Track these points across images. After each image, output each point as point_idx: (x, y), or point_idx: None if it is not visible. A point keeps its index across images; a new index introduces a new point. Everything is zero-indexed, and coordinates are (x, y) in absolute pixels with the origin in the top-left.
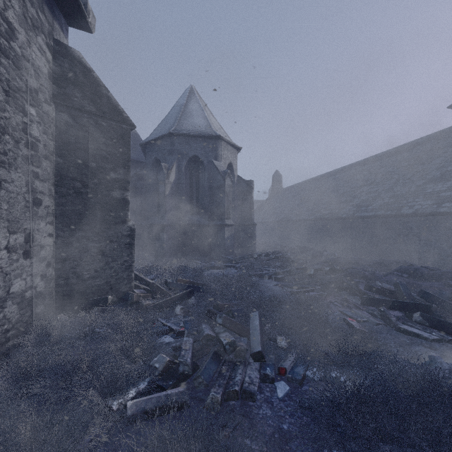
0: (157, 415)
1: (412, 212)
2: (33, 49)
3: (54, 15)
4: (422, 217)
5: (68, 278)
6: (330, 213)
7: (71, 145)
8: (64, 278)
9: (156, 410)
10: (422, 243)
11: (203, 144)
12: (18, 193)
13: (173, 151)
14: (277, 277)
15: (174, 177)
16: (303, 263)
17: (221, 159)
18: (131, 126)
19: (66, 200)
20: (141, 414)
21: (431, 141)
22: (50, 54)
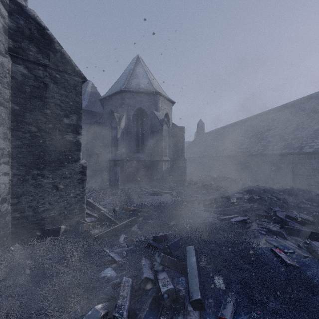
0: None
1: (312, 151)
2: None
3: None
4: None
5: (24, 211)
6: (242, 151)
7: (27, 93)
8: (20, 212)
9: None
10: None
11: (146, 98)
12: None
13: (123, 104)
14: (205, 203)
15: (124, 124)
16: (224, 191)
17: (160, 110)
18: (82, 79)
19: (22, 143)
20: None
21: None
22: (5, 10)
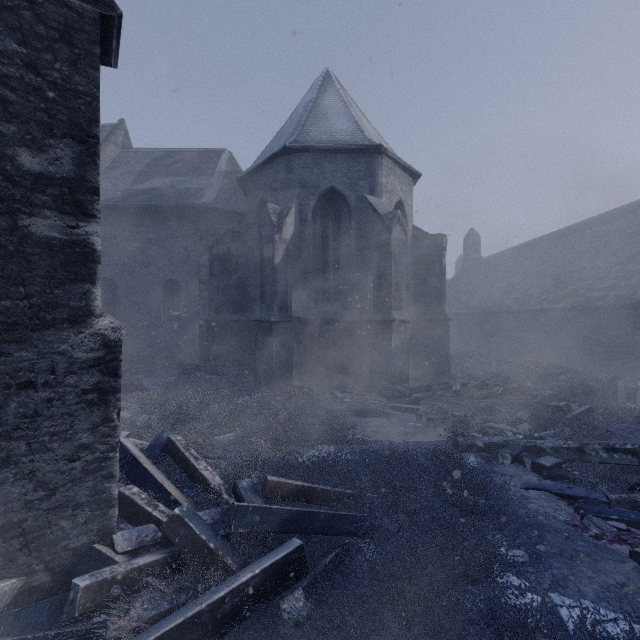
0: None
1: None
2: None
3: None
4: None
5: None
6: (605, 297)
7: None
8: None
9: None
10: None
11: (346, 165)
12: None
13: (290, 182)
14: (543, 463)
15: (293, 231)
16: (584, 414)
17: (382, 192)
18: (100, 7)
19: None
20: None
21: None
22: None
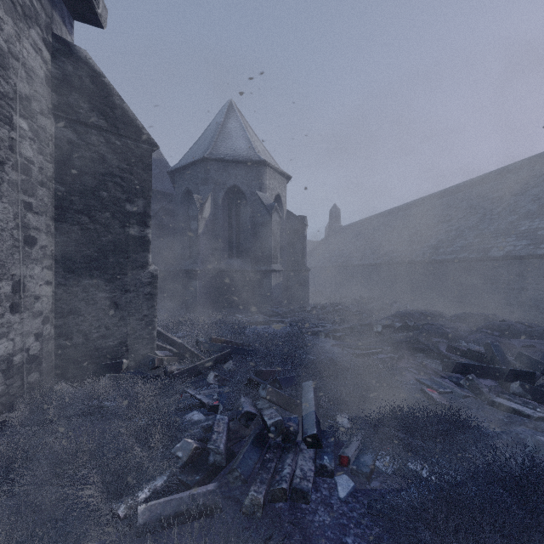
0: (179, 523)
1: (502, 255)
2: (24, 44)
3: (53, 4)
4: (515, 260)
5: (72, 338)
6: (400, 256)
7: (76, 169)
8: (67, 338)
9: (176, 517)
10: (515, 293)
11: (244, 171)
12: (2, 229)
13: (208, 180)
14: (336, 335)
15: (209, 212)
16: (368, 318)
17: (267, 189)
18: (152, 146)
19: (68, 239)
20: (156, 522)
21: (524, 168)
22: (48, 52)
